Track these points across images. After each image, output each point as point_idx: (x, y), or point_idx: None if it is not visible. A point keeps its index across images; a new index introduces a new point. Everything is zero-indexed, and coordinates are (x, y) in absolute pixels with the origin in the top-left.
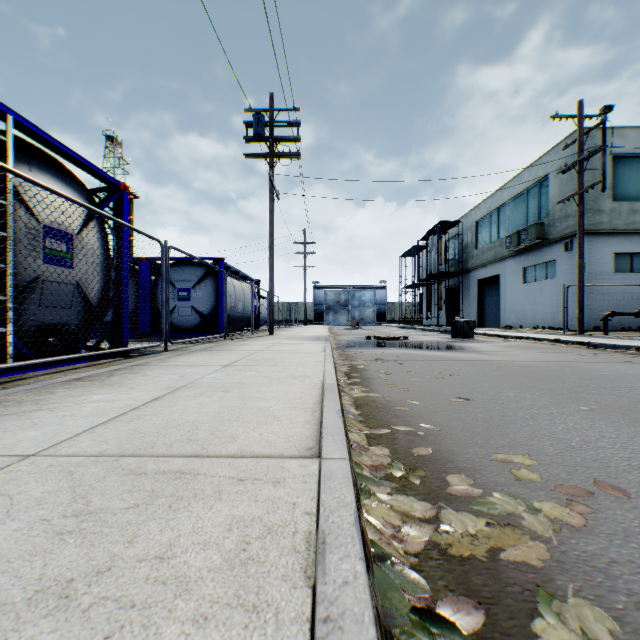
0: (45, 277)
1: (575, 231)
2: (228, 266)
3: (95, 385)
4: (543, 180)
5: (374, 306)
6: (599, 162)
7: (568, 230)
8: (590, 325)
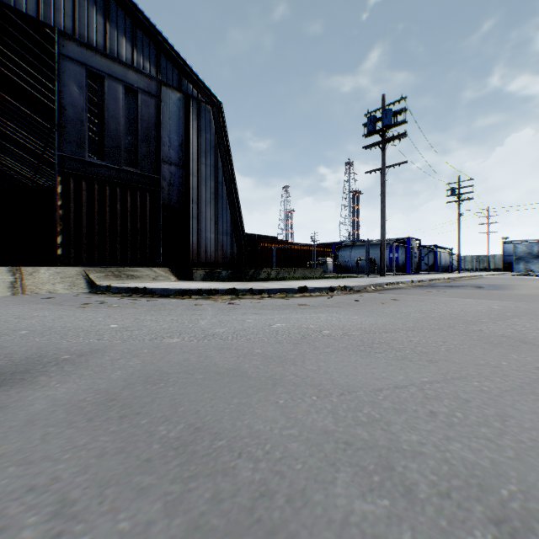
0: (414, 260)
1: None
2: (437, 246)
3: None
4: None
5: None
6: None
7: None
8: None
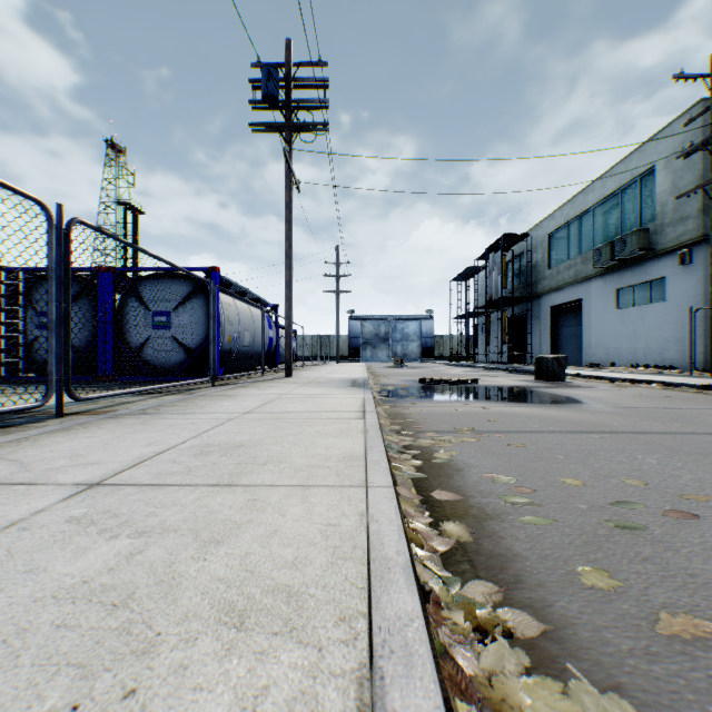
0: None
1: (697, 237)
2: (229, 282)
3: None
4: (646, 174)
5: (419, 340)
6: None
7: (686, 237)
8: None
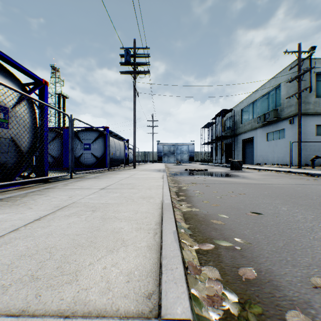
0: None
1: (295, 113)
2: (111, 131)
3: (6, 205)
4: (277, 87)
5: (188, 153)
6: (308, 77)
7: (291, 113)
8: (303, 163)
